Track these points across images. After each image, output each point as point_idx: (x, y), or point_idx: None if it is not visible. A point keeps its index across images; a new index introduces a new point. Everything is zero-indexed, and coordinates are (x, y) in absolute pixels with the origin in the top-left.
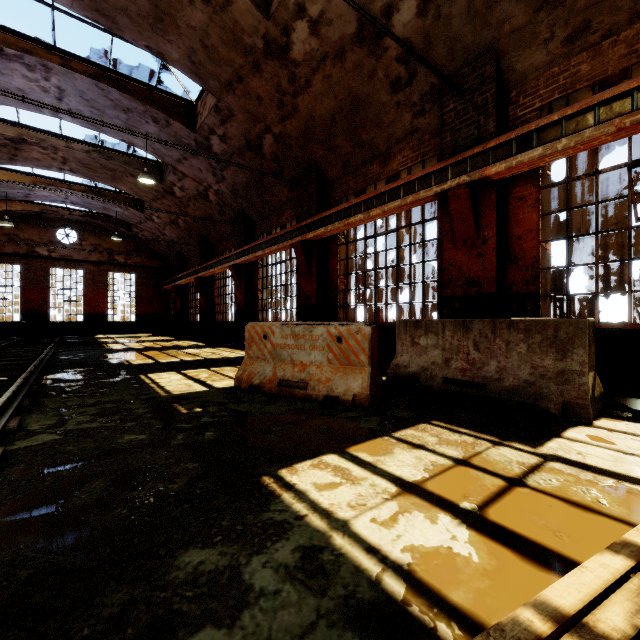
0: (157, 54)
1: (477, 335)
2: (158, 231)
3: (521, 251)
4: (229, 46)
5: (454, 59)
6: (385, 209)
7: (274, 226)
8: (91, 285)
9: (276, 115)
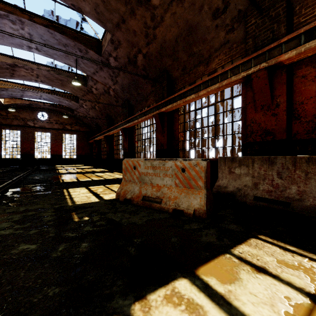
0: (78, 9)
1: (280, 167)
2: (86, 112)
3: (303, 111)
4: None
5: None
6: (208, 90)
7: (144, 107)
8: (54, 140)
9: (144, 42)
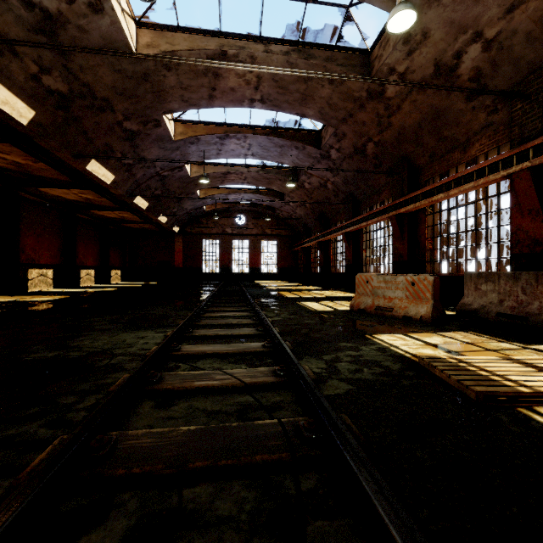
0: (301, 115)
1: (524, 283)
2: (292, 211)
3: None
4: (344, 100)
5: (519, 71)
6: (461, 189)
7: (375, 202)
8: (252, 249)
9: (376, 130)
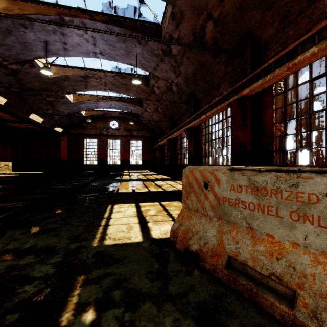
0: None
1: None
2: (150, 117)
3: None
4: None
5: None
6: None
7: (213, 97)
8: (123, 147)
9: None
